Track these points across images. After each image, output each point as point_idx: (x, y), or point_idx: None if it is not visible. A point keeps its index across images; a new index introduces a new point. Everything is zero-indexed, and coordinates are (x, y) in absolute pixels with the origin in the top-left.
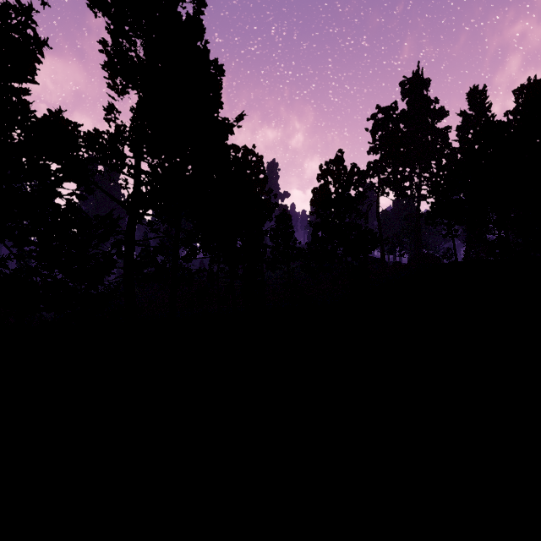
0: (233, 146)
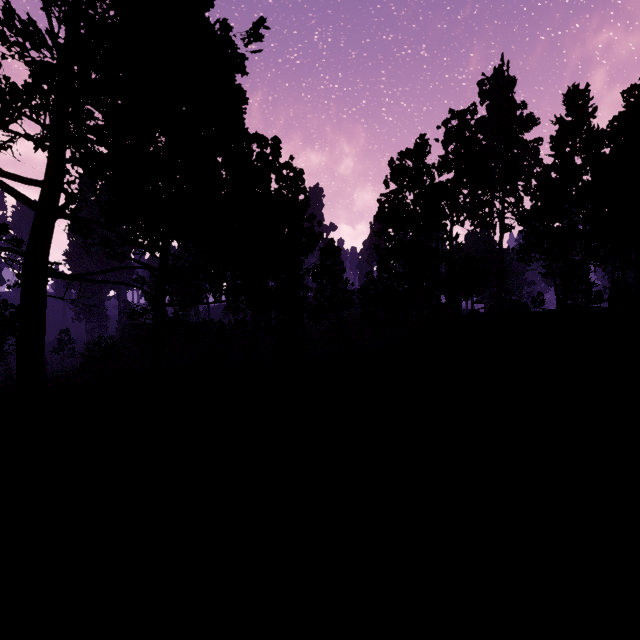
0: (258, 137)
